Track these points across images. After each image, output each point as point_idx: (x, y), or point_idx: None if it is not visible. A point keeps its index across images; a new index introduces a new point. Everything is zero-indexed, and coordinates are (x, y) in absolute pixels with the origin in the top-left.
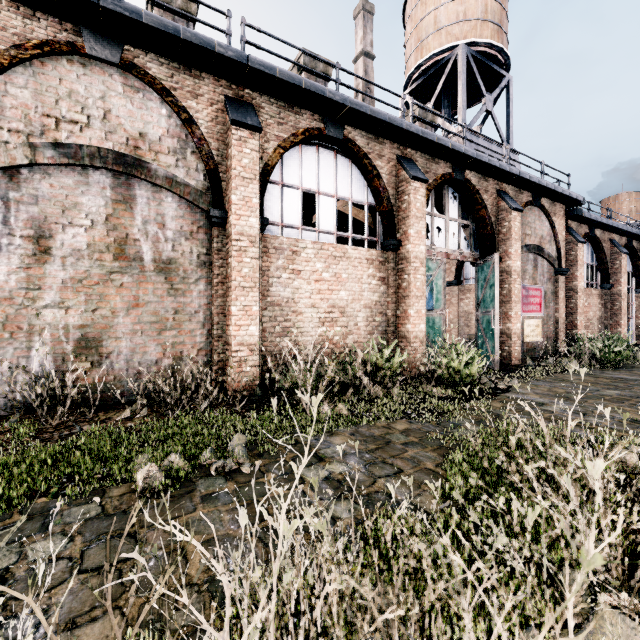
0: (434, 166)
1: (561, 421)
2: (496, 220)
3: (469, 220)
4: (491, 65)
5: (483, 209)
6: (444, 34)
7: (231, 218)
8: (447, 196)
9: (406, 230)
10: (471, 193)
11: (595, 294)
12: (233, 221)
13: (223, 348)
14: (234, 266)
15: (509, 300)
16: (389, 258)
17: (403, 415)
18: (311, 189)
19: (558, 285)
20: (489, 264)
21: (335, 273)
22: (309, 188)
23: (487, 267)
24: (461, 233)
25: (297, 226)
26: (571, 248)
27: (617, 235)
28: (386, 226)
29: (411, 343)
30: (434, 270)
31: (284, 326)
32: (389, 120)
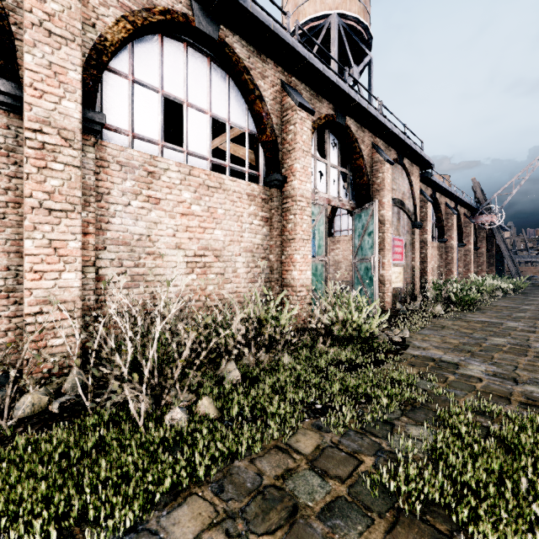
0: (318, 104)
1: (529, 408)
2: (371, 171)
3: (347, 169)
4: (357, 41)
5: (361, 158)
6: (319, 2)
7: (23, 92)
8: (328, 141)
9: (292, 164)
10: (350, 141)
11: (435, 247)
12: (26, 97)
13: (18, 308)
14: (29, 173)
15: (383, 248)
16: (273, 195)
17: (304, 408)
18: (176, 96)
19: (414, 237)
20: (368, 212)
21: (208, 207)
22: (173, 94)
23: (365, 215)
24: (340, 181)
25: (156, 140)
26: (422, 206)
27: (449, 199)
28: (269, 159)
29: (297, 292)
30: (317, 215)
31: (134, 273)
32: (274, 28)
